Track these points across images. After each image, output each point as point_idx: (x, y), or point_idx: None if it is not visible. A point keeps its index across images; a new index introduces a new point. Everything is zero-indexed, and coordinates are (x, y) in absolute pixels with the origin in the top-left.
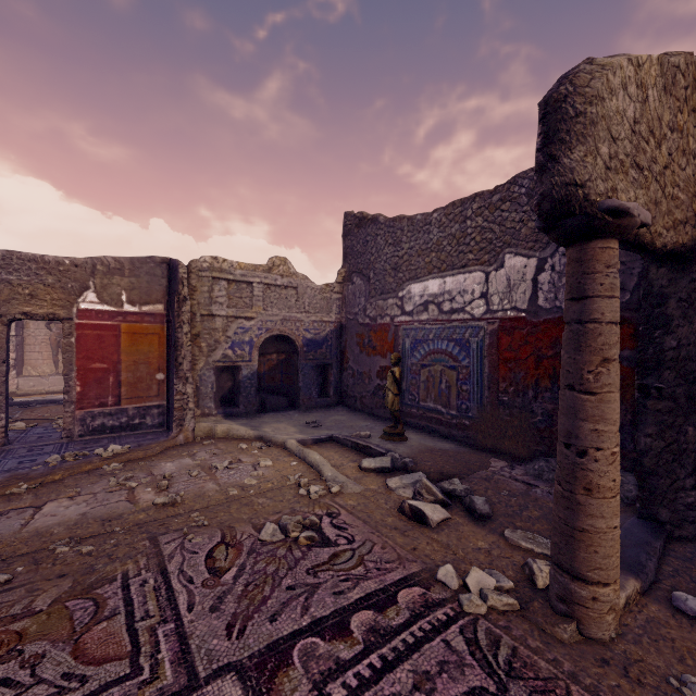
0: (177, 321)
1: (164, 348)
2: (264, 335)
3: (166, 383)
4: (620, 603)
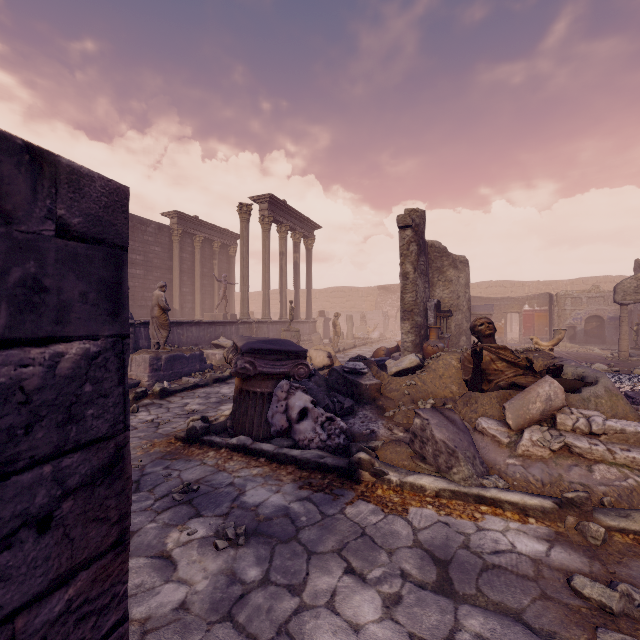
0: (553, 312)
1: (547, 320)
2: (587, 315)
3: (548, 331)
4: (633, 359)
